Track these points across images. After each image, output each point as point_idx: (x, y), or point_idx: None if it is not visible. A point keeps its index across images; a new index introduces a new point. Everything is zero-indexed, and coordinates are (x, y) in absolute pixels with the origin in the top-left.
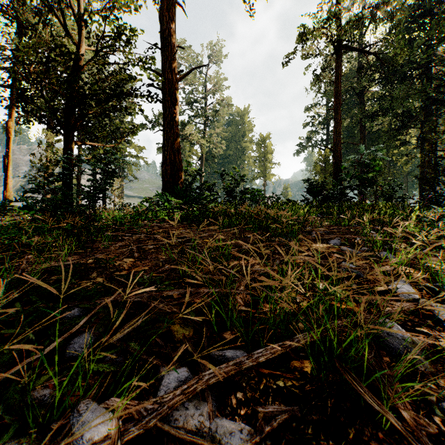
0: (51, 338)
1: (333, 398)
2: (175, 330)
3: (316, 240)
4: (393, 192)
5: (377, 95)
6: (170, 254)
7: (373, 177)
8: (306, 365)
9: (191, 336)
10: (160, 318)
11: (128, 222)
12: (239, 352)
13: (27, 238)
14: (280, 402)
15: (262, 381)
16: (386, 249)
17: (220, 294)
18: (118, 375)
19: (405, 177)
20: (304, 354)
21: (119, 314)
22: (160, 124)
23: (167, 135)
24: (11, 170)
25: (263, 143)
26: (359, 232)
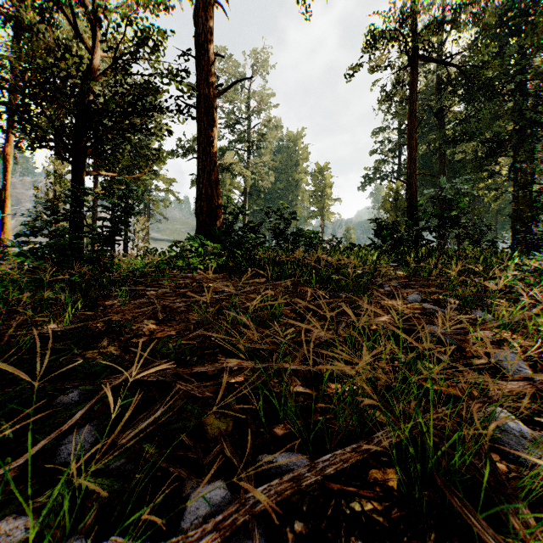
0: (36, 436)
1: (433, 531)
2: (208, 423)
3: (390, 296)
4: (482, 235)
5: (460, 116)
6: (204, 313)
7: (457, 216)
8: (391, 476)
9: (230, 431)
10: (188, 407)
11: (153, 272)
12: (296, 456)
13: (21, 293)
14: (357, 536)
15: (330, 502)
16: (480, 307)
17: (269, 370)
18: (124, 496)
19: (493, 216)
20: (386, 458)
21: (131, 401)
22: (195, 151)
23: (203, 163)
24: (10, 207)
25: (321, 175)
26: (445, 285)
